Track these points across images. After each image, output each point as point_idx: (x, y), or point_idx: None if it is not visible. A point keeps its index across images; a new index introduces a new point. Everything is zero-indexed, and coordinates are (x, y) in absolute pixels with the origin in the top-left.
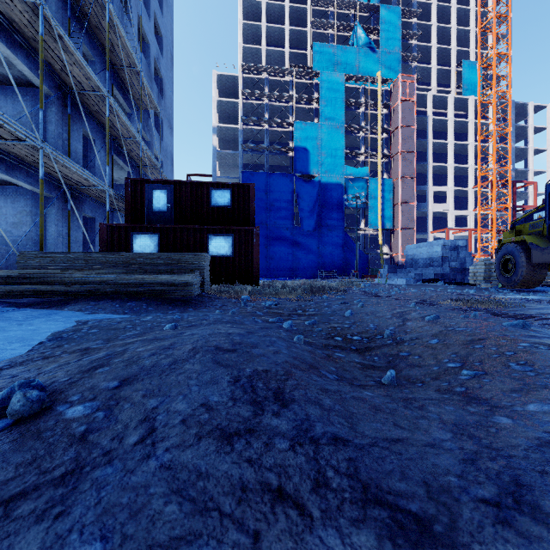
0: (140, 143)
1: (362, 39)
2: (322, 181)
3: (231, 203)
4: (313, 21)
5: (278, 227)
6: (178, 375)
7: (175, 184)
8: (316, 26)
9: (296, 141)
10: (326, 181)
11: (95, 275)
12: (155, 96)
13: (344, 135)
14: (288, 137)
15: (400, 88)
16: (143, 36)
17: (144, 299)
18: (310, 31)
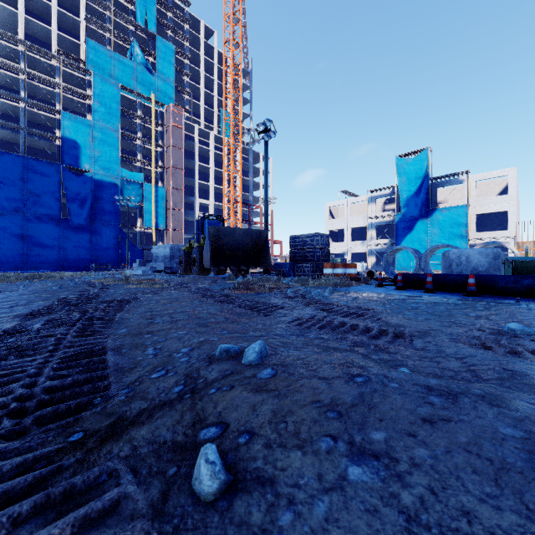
0: None
1: (139, 57)
2: (96, 178)
3: None
4: (87, 16)
5: (39, 217)
6: None
7: None
8: (91, 22)
9: (63, 131)
10: (100, 179)
11: None
12: None
13: (119, 139)
14: (55, 123)
15: (172, 114)
16: None
17: None
18: (84, 24)
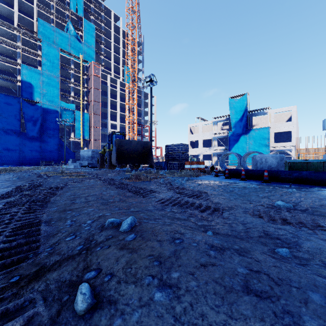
0: None
1: (72, 31)
2: (44, 107)
3: None
4: (38, 4)
5: (6, 131)
6: None
7: None
8: (41, 8)
9: (22, 77)
10: (47, 107)
11: None
12: None
13: (59, 83)
14: (17, 71)
15: (93, 68)
16: None
17: None
18: (36, 9)
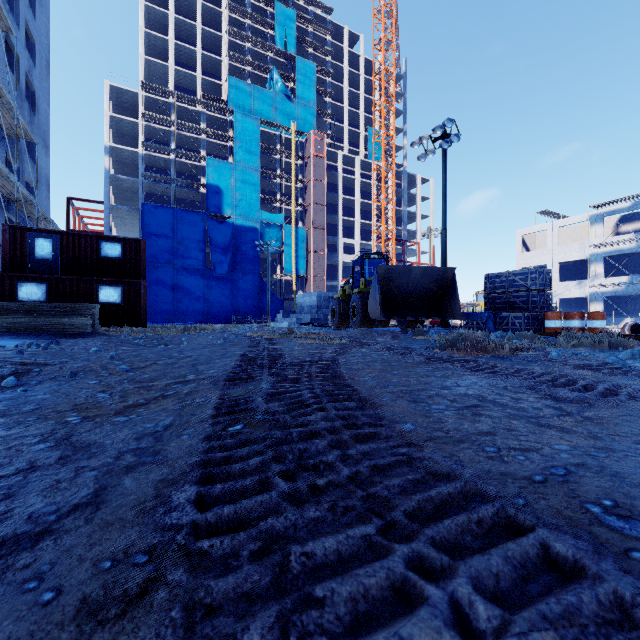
0: (15, 184)
1: (279, 85)
2: (237, 224)
3: (122, 255)
4: (228, 53)
5: (187, 268)
6: (90, 340)
7: (62, 234)
8: (232, 58)
9: (208, 178)
10: (241, 224)
11: (12, 319)
12: (27, 115)
13: (259, 179)
14: (200, 171)
15: (313, 143)
16: (11, 49)
17: (51, 334)
18: (226, 62)
